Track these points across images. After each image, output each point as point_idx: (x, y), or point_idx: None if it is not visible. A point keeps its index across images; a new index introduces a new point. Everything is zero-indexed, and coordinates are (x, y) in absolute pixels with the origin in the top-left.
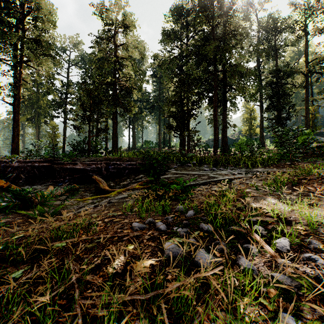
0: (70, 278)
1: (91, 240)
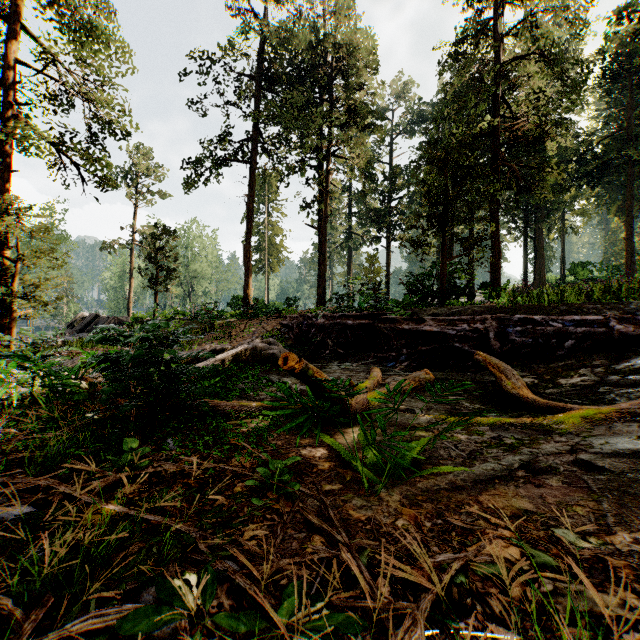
0: None
1: None
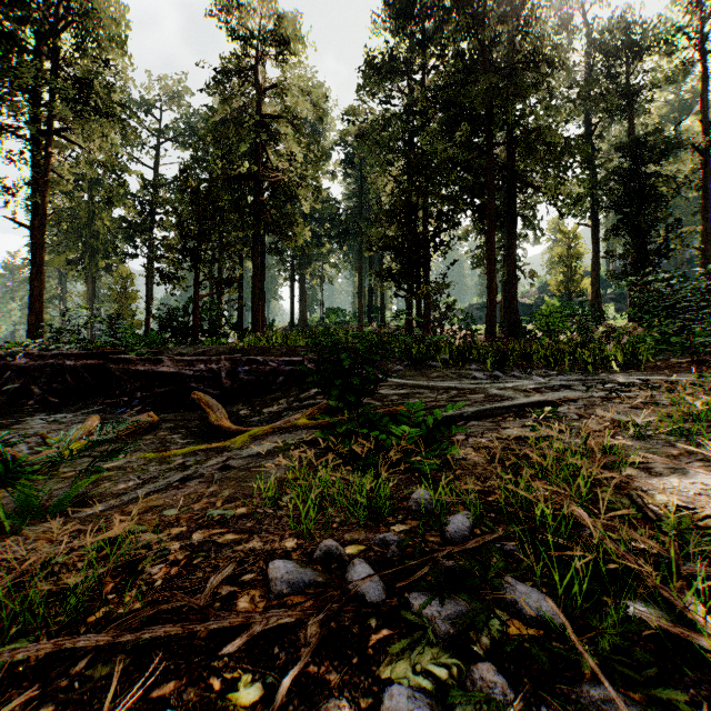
0: None
1: None
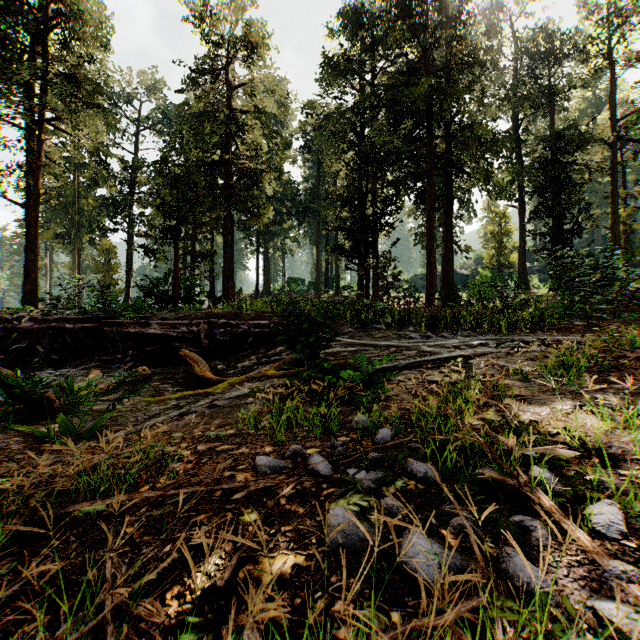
0: (103, 600)
1: (164, 498)
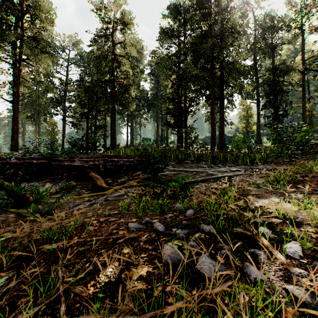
0: (58, 288)
1: (84, 242)
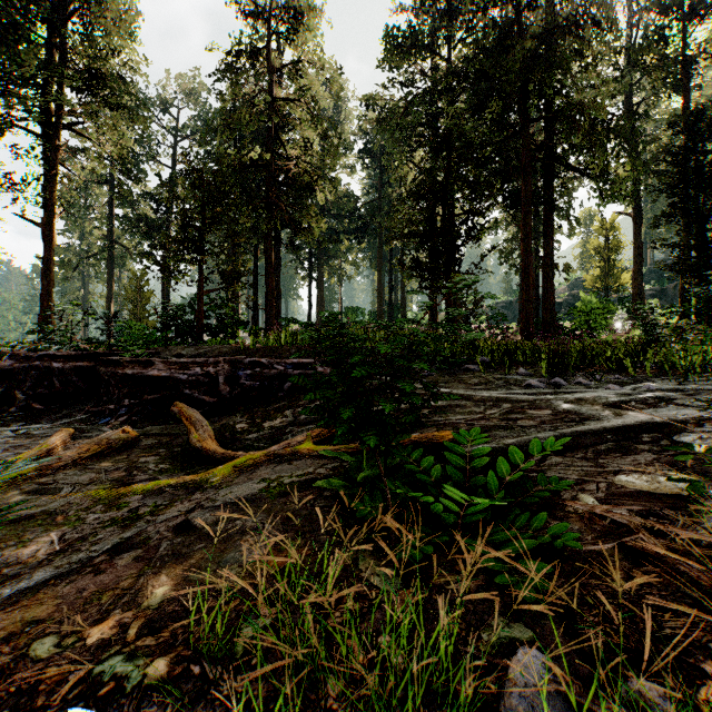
0: None
1: None
